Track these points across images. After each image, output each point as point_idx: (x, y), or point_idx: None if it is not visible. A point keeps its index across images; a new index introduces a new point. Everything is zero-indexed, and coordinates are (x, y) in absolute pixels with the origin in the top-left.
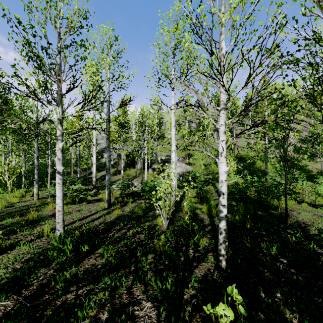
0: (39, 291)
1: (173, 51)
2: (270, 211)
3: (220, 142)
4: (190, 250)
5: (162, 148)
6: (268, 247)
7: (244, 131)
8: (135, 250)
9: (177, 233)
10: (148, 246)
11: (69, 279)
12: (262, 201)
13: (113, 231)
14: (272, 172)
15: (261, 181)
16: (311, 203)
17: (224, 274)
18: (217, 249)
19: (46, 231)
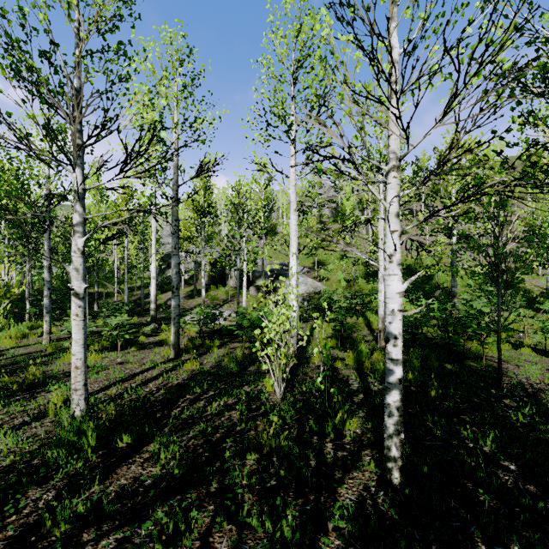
0: (16, 543)
1: (293, 72)
2: (466, 362)
3: (388, 234)
4: (327, 444)
5: (273, 252)
6: (476, 435)
7: (438, 212)
8: (221, 444)
9: (301, 409)
10: (246, 435)
11: (84, 513)
12: (451, 344)
13: (181, 405)
14: (463, 292)
15: (444, 308)
16: (536, 347)
17: (399, 498)
18: (380, 442)
19: (54, 404)
